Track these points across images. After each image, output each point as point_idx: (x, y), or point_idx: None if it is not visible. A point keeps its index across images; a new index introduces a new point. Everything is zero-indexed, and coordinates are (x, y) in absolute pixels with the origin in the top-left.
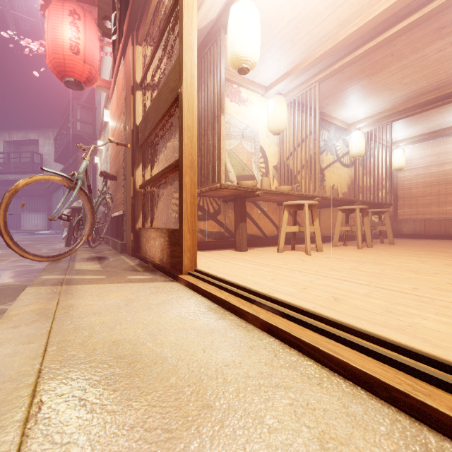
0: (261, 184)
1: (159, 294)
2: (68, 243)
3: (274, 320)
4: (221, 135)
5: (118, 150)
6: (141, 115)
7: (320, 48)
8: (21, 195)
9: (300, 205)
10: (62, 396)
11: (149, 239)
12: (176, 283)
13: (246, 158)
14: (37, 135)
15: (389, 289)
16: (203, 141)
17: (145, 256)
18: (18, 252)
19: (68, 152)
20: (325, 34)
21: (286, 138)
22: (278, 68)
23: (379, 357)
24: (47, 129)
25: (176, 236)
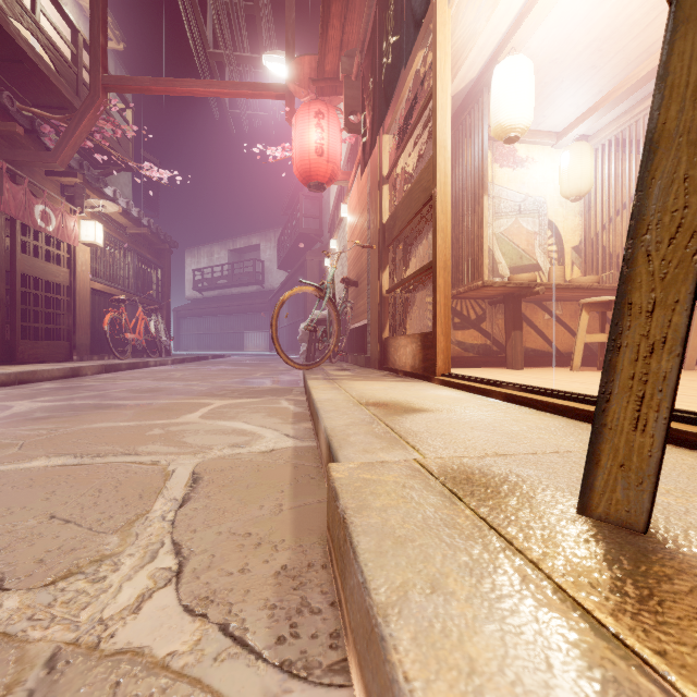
0: (549, 276)
1: (415, 386)
2: (307, 358)
3: (513, 392)
4: (483, 220)
5: (360, 252)
6: (388, 211)
7: (647, 63)
8: (244, 311)
9: (609, 302)
10: (374, 404)
11: (398, 348)
12: (429, 383)
13: (525, 241)
14: (258, 239)
15: (690, 396)
16: (460, 229)
17: (394, 367)
18: (284, 358)
19: (291, 256)
20: (652, 42)
21: (595, 201)
22: (576, 104)
23: (580, 401)
24: (269, 230)
25: (429, 339)
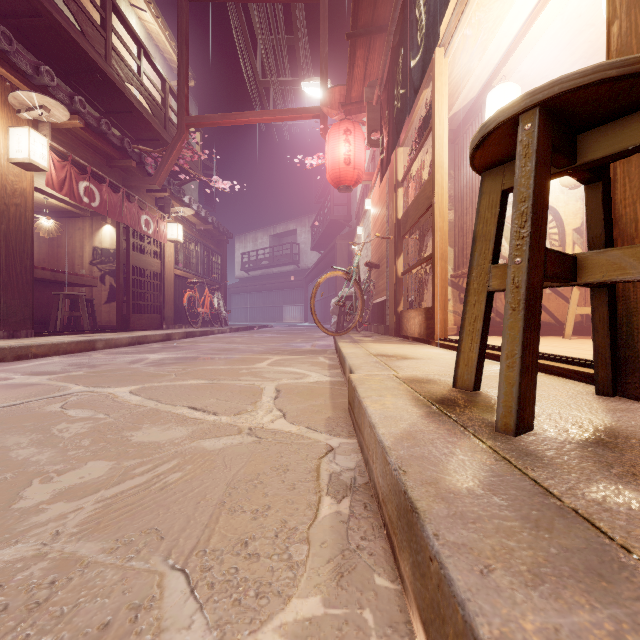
0: None
1: (417, 347)
2: (337, 328)
3: None
4: None
5: (380, 240)
6: (402, 209)
7: None
8: (283, 288)
9: None
10: (381, 355)
11: (409, 319)
12: (429, 345)
13: None
14: (295, 225)
15: None
16: (464, 220)
17: (406, 334)
18: (320, 327)
19: (323, 239)
20: None
21: None
22: None
23: None
24: (303, 217)
25: (430, 313)
